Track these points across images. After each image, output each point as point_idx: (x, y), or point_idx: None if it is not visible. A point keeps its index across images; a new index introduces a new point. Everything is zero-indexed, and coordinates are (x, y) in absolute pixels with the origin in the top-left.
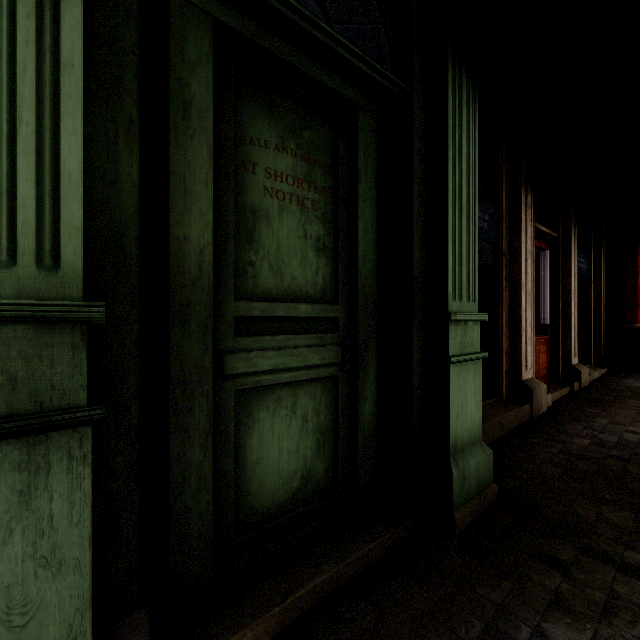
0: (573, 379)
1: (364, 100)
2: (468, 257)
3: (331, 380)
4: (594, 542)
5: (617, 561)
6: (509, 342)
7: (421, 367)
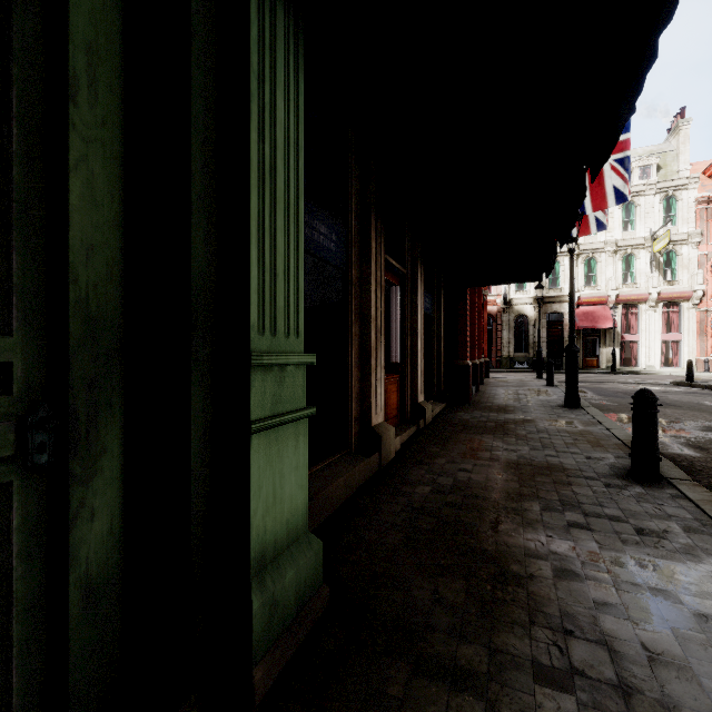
0: (420, 417)
1: None
2: (287, 272)
3: None
4: (429, 644)
5: (451, 669)
6: (360, 384)
7: (209, 441)
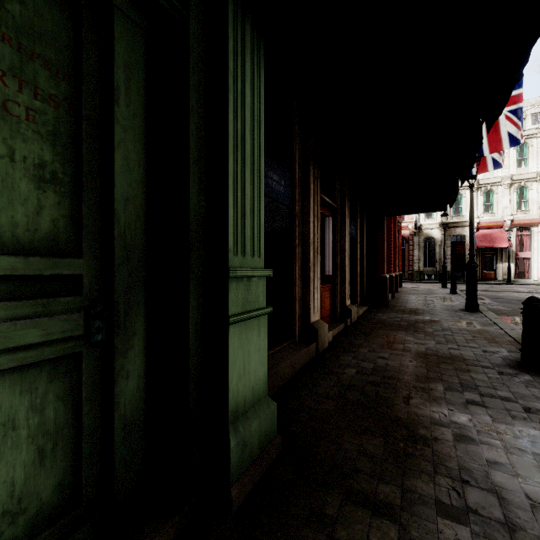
0: (347, 316)
1: (124, 3)
2: (253, 211)
3: (69, 360)
4: (356, 482)
5: (372, 500)
6: (302, 291)
7: (200, 329)
